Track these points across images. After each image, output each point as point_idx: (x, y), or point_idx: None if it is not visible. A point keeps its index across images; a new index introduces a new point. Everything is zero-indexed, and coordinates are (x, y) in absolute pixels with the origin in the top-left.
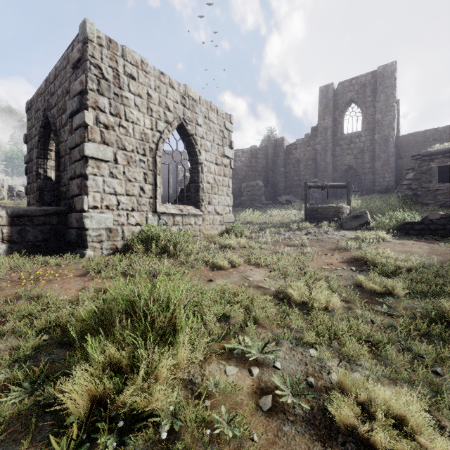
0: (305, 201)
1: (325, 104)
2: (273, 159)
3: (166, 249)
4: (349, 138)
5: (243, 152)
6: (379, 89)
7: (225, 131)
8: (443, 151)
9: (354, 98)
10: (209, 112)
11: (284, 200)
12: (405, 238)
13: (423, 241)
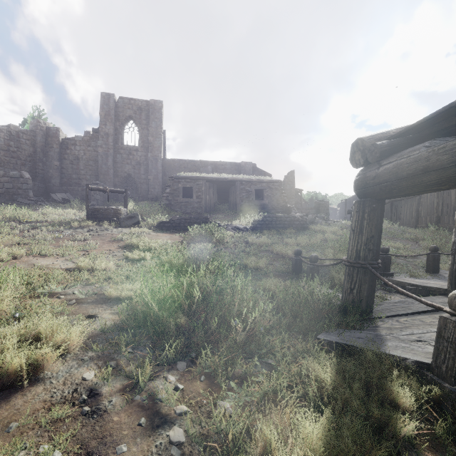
0: (87, 201)
1: (107, 111)
2: (45, 150)
3: None
4: (129, 149)
5: None
6: (151, 117)
7: None
8: (185, 177)
9: (133, 117)
10: None
11: (60, 198)
12: (160, 232)
13: (169, 233)
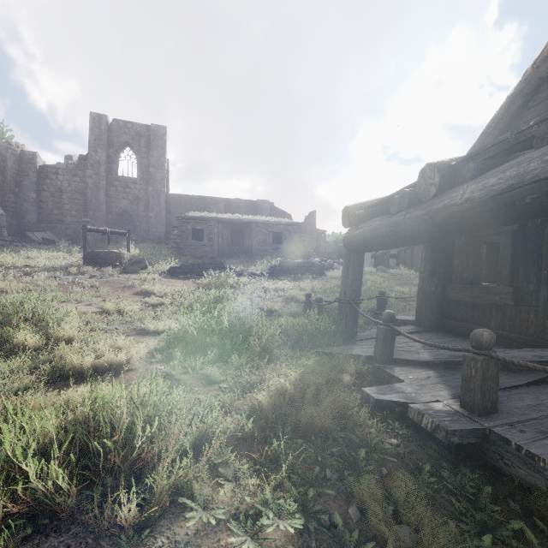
0: (85, 244)
1: (98, 135)
2: (18, 178)
3: None
4: (125, 181)
5: None
6: (153, 145)
7: None
8: (195, 218)
9: (130, 143)
10: None
11: (40, 238)
12: (171, 278)
13: (181, 279)
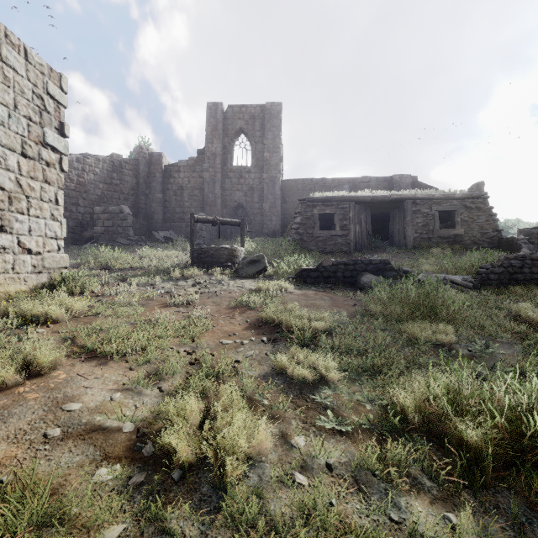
0: (192, 239)
1: (214, 125)
2: (147, 180)
3: None
4: (239, 171)
5: (98, 160)
6: (267, 126)
7: (47, 98)
8: (323, 199)
9: (244, 128)
10: (4, 46)
11: (162, 237)
12: (304, 287)
13: (322, 290)
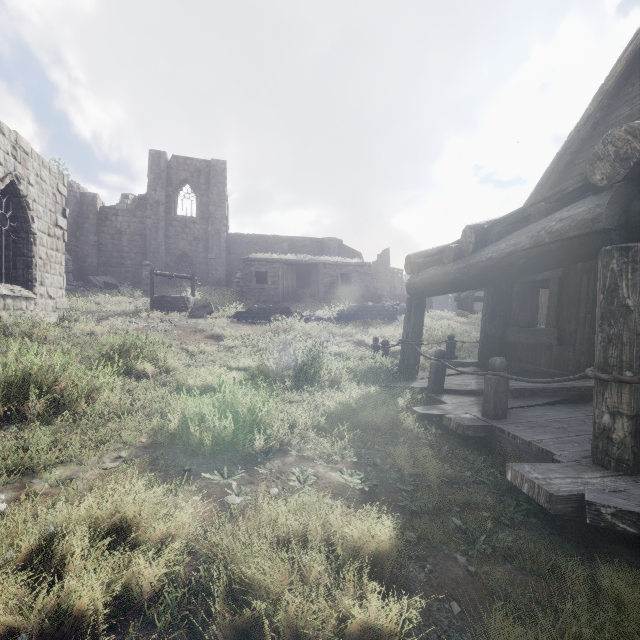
0: (152, 289)
1: (157, 173)
2: (79, 221)
3: (33, 335)
4: (184, 221)
5: None
6: (213, 182)
7: (58, 194)
8: (259, 260)
9: (189, 180)
10: (42, 170)
11: (101, 283)
12: (238, 322)
13: (248, 324)
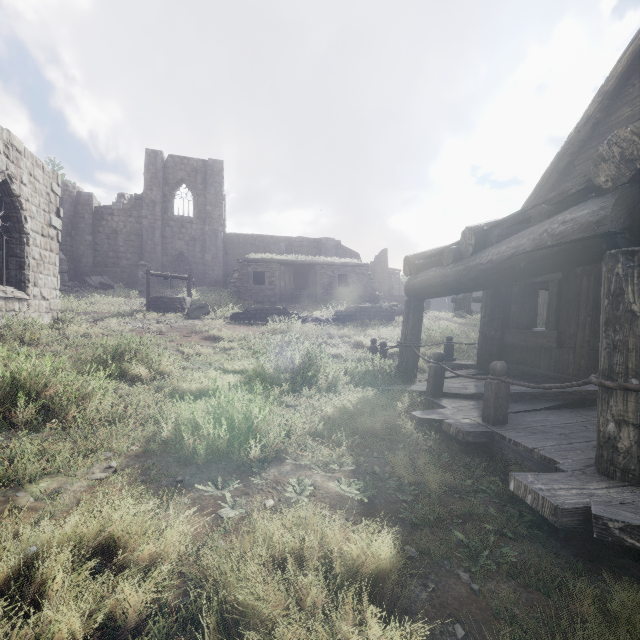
0: (148, 290)
1: (154, 173)
2: (74, 221)
3: (26, 337)
4: (181, 221)
5: None
6: (210, 181)
7: (52, 194)
8: (256, 260)
9: (186, 180)
10: (35, 169)
11: (97, 283)
12: (235, 323)
13: (245, 325)
